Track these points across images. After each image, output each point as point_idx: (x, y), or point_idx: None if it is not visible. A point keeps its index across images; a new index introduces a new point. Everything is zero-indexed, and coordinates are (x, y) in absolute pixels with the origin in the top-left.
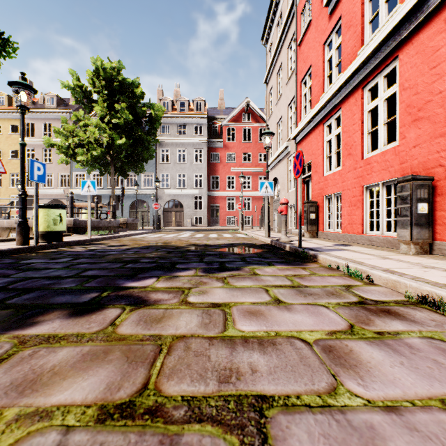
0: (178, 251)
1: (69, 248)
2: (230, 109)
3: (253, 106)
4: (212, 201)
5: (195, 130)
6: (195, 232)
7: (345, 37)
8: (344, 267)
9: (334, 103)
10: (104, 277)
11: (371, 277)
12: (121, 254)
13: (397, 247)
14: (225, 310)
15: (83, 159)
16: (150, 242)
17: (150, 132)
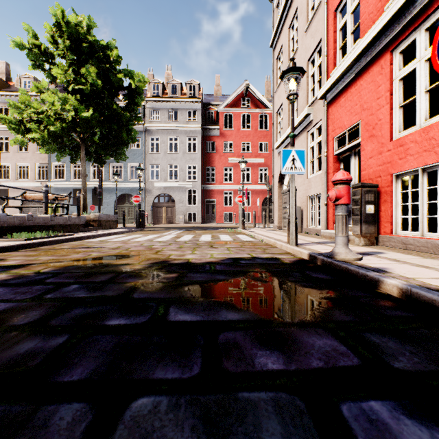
0: (94, 301)
1: None
2: (227, 96)
3: (253, 90)
4: (208, 195)
5: (189, 118)
6: (184, 231)
7: None
8: None
9: None
10: None
11: None
12: None
13: None
14: None
15: (37, 136)
16: (90, 254)
17: (130, 107)
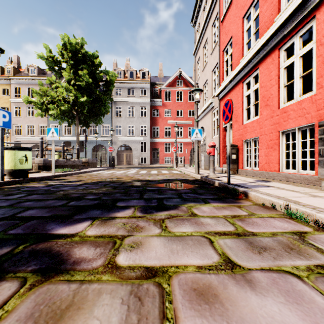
0: (123, 186)
1: (31, 183)
2: (167, 77)
3: (184, 75)
4: (154, 145)
5: (141, 93)
6: (140, 169)
7: (263, 8)
8: (281, 206)
9: (253, 64)
10: (38, 218)
11: (320, 222)
12: (72, 190)
13: (314, 184)
14: (162, 286)
15: (54, 112)
16: (102, 177)
17: (106, 92)
